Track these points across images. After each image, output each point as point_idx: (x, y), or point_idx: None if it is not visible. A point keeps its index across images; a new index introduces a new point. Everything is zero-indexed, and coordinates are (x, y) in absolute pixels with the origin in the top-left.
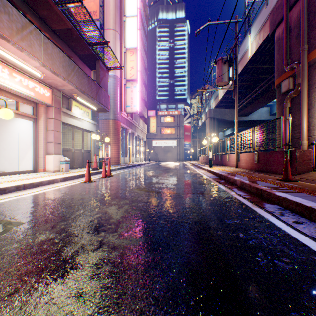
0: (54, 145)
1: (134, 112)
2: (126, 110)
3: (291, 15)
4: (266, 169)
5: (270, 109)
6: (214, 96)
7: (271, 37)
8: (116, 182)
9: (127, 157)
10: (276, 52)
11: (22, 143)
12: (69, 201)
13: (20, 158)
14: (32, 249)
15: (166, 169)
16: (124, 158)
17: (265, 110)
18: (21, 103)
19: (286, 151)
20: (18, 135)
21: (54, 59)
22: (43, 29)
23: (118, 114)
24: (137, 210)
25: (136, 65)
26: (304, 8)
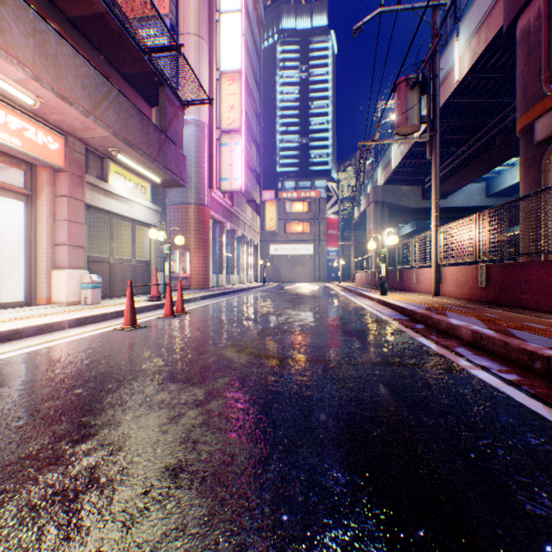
0: (69, 251)
1: (235, 190)
2: (221, 187)
3: None
4: (509, 300)
5: (488, 187)
6: (383, 162)
7: (508, 32)
8: (189, 330)
9: (223, 275)
10: (520, 61)
11: (6, 247)
12: (46, 392)
13: (4, 276)
14: None
15: (296, 297)
16: (217, 276)
17: (478, 188)
18: (5, 167)
19: None
20: None
21: (61, 69)
22: (45, 13)
23: (205, 194)
24: (217, 434)
25: (238, 103)
26: None
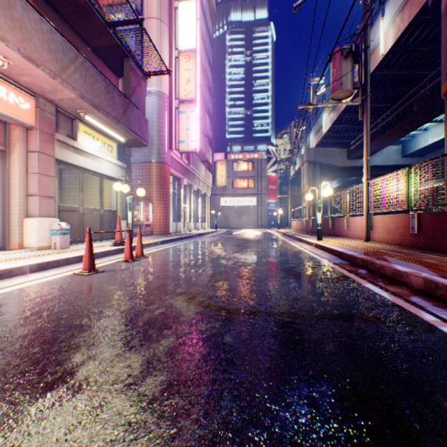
0: (39, 201)
1: (191, 151)
2: (179, 149)
3: None
4: (442, 246)
5: (403, 148)
6: (315, 128)
7: (433, 5)
8: (143, 275)
9: (181, 223)
10: (446, 30)
11: None
12: None
13: None
14: None
15: (243, 241)
16: (175, 223)
17: (395, 150)
18: None
19: None
20: None
21: (27, 32)
22: None
23: (165, 154)
24: None
25: (194, 77)
26: None
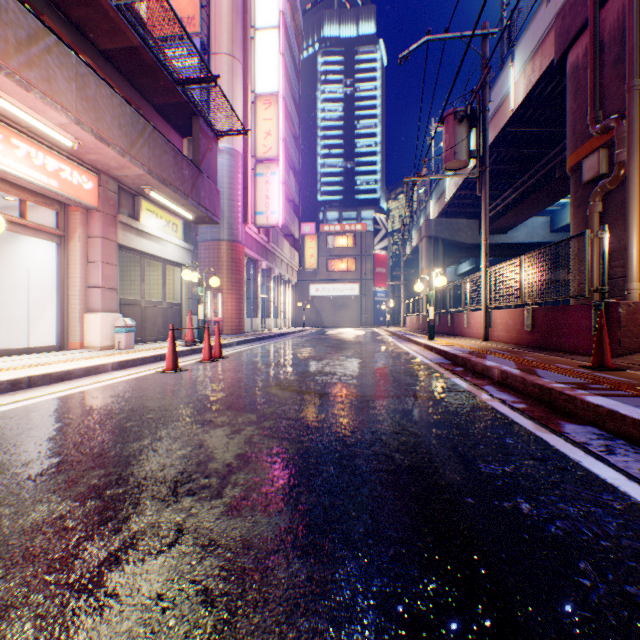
0: (102, 294)
1: (272, 225)
2: (256, 222)
3: (603, 17)
4: (552, 344)
5: (552, 220)
6: (437, 192)
7: (559, 65)
8: (231, 372)
9: (258, 319)
10: (570, 97)
11: (35, 290)
12: (123, 416)
13: (32, 320)
14: (4, 547)
15: (338, 342)
16: (251, 320)
17: (542, 222)
18: (34, 205)
19: (596, 306)
20: (26, 272)
21: (100, 111)
22: (78, 48)
23: (238, 230)
24: (272, 439)
25: (275, 129)
26: (633, 0)
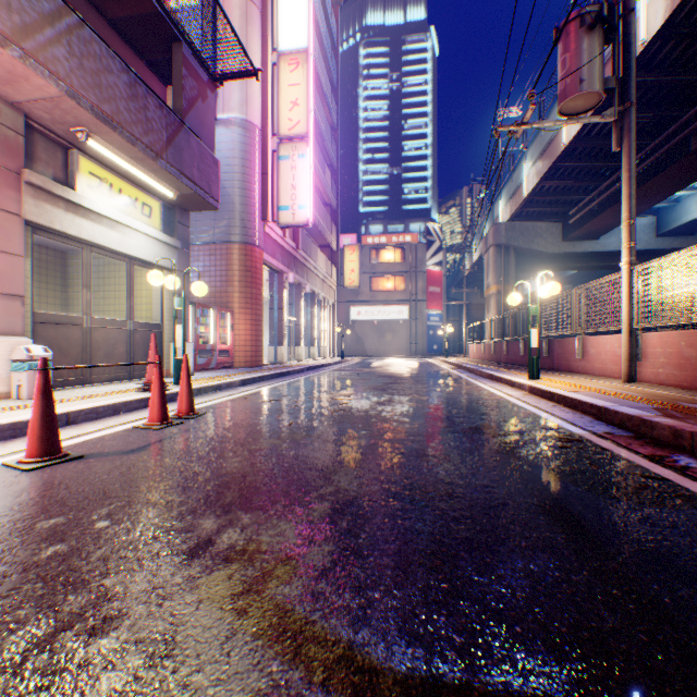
0: None
1: (300, 224)
2: (279, 220)
3: None
4: None
5: (659, 222)
6: (508, 189)
7: None
8: (163, 470)
9: (283, 347)
10: None
11: None
12: None
13: None
14: None
15: (390, 380)
16: (274, 348)
17: (645, 225)
18: None
19: None
20: None
21: None
22: None
23: (255, 229)
24: None
25: (304, 97)
26: None
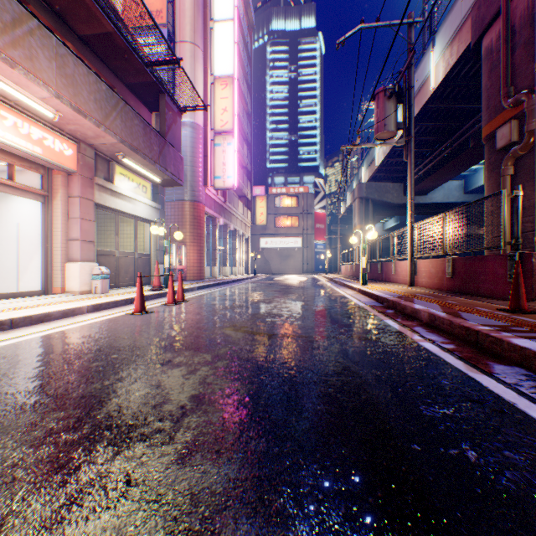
0: (81, 246)
1: (228, 188)
2: (214, 185)
3: (514, 6)
4: (470, 289)
5: (466, 184)
6: (367, 160)
7: (474, 49)
8: (191, 314)
9: (216, 267)
10: (484, 76)
11: (24, 242)
12: (91, 356)
13: (21, 268)
14: None
15: (284, 287)
16: (210, 268)
17: (457, 185)
18: (23, 170)
19: (511, 256)
20: (16, 227)
21: (77, 87)
22: (60, 33)
23: (199, 192)
24: (225, 379)
25: (231, 106)
26: None
